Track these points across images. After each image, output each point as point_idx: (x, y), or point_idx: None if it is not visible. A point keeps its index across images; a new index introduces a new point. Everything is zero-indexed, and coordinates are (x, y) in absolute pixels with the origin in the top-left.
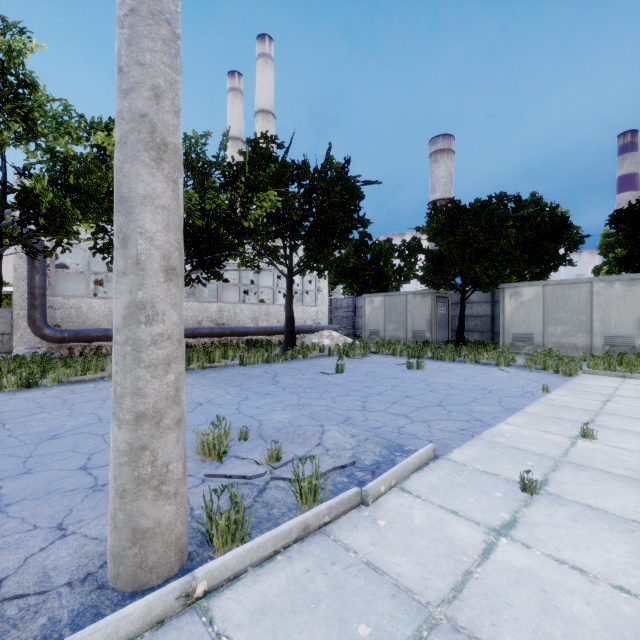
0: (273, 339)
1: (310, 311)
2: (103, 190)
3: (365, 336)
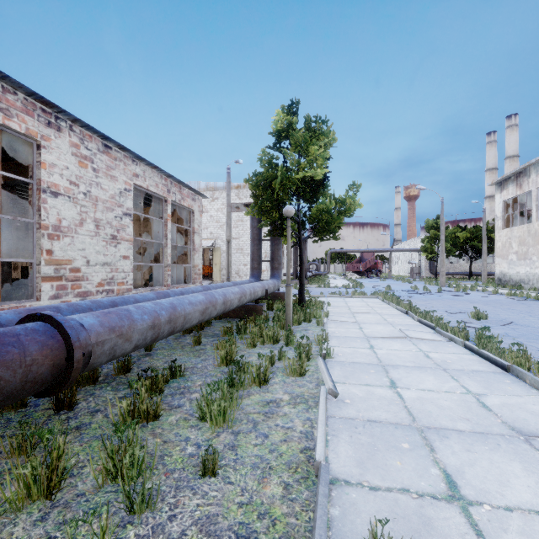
0: None
1: None
2: (458, 244)
3: None
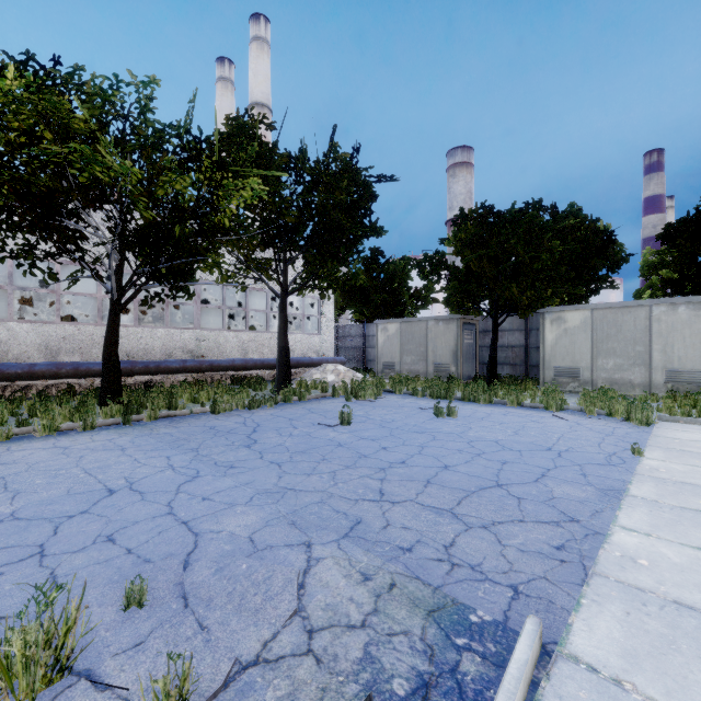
0: (266, 374)
1: (312, 340)
2: None
3: (378, 370)
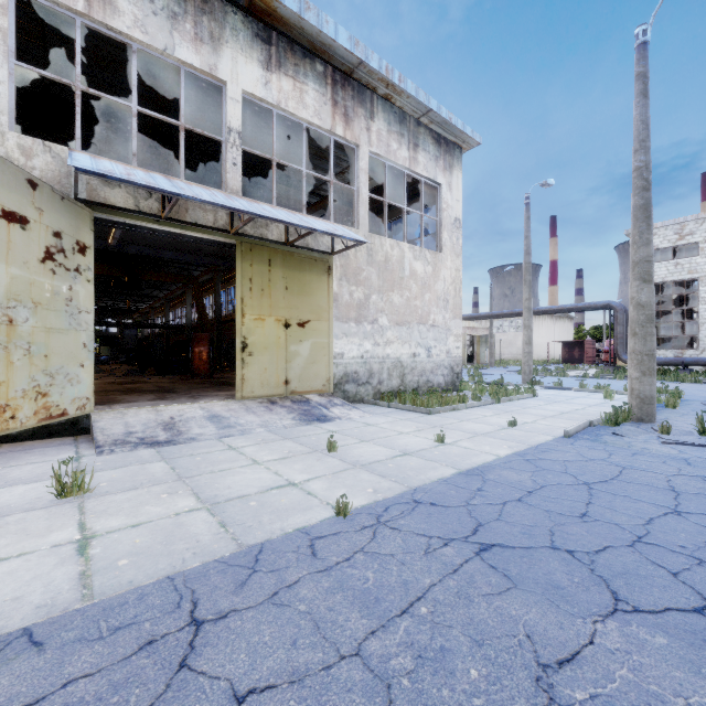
0: None
1: None
2: None
3: None
